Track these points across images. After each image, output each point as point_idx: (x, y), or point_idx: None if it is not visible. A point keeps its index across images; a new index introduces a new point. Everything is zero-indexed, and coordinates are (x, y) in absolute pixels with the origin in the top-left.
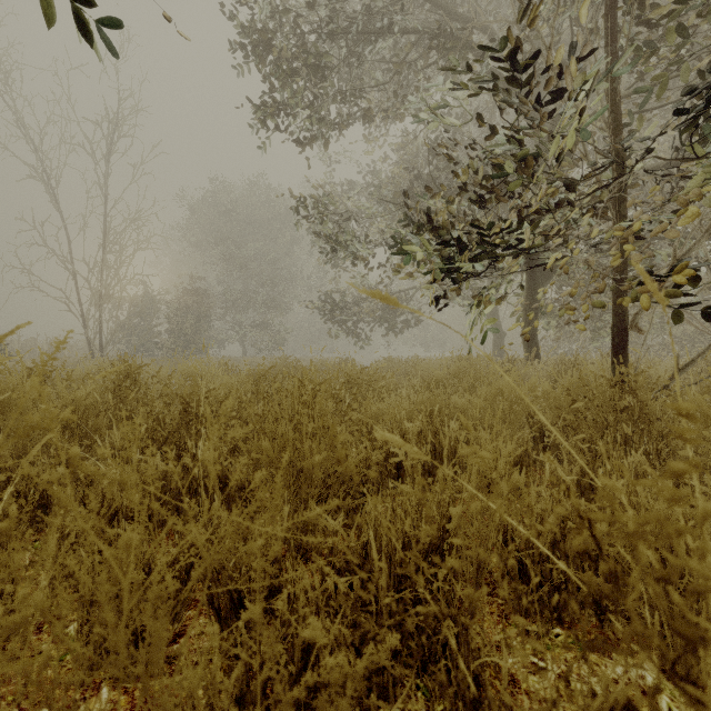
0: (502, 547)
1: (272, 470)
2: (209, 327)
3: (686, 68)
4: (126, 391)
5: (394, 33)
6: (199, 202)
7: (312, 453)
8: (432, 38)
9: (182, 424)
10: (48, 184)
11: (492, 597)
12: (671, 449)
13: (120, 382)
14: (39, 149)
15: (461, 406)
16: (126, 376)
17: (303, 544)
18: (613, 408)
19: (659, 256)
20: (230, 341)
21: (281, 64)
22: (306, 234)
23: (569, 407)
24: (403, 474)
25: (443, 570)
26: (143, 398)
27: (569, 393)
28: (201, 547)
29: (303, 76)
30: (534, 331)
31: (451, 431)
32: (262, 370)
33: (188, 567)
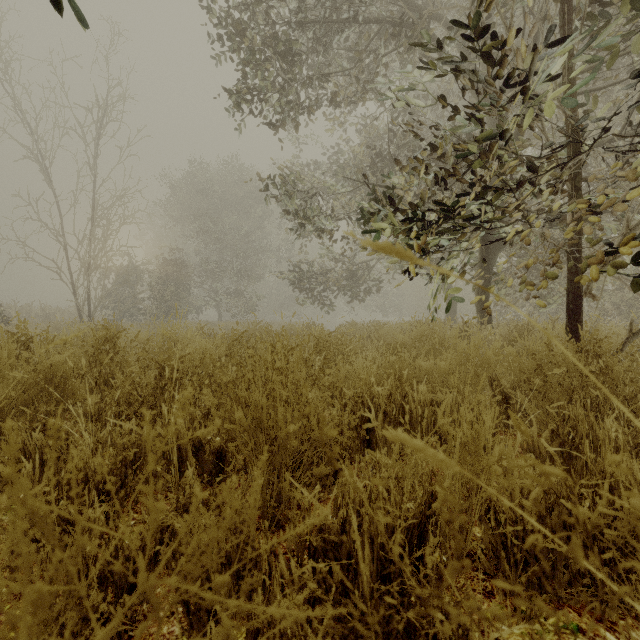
0: (485, 521)
1: (245, 437)
2: (188, 294)
3: (638, 47)
4: (101, 356)
5: (358, 22)
6: (179, 181)
7: (286, 420)
8: (393, 26)
9: (158, 388)
10: (41, 164)
11: (472, 571)
12: (636, 413)
13: (99, 346)
14: (33, 132)
15: (426, 369)
16: (105, 340)
17: (277, 515)
18: (578, 372)
19: (605, 227)
20: (207, 307)
21: (253, 51)
22: (275, 211)
23: (534, 371)
24: (373, 437)
25: (432, 557)
26: (122, 361)
27: (534, 358)
28: (148, 589)
29: (274, 61)
30: (487, 298)
31: (420, 395)
32: (236, 334)
33: (157, 544)
